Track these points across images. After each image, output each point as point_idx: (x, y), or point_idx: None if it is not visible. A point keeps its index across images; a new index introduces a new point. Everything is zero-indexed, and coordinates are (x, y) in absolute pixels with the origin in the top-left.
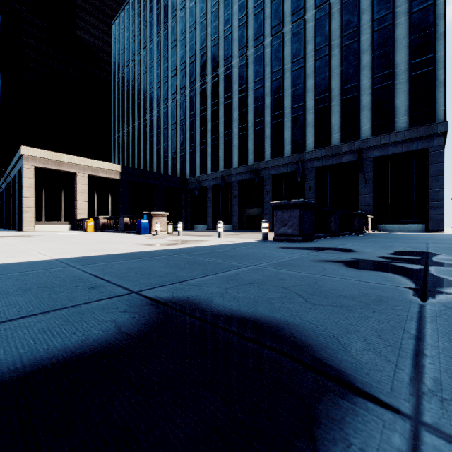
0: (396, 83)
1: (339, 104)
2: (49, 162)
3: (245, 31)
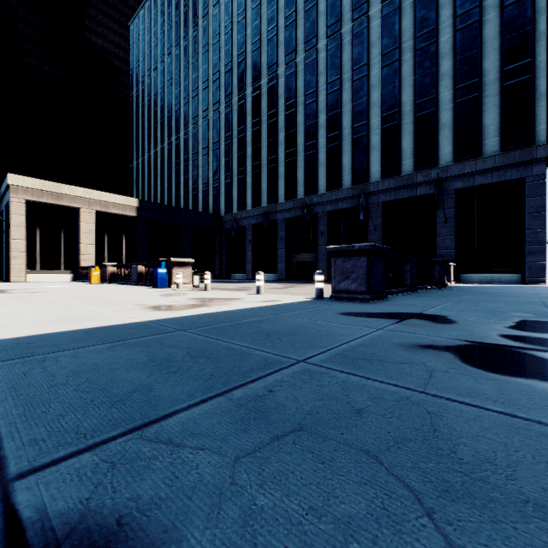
0: (484, 96)
1: (412, 122)
2: (45, 194)
3: (294, 32)
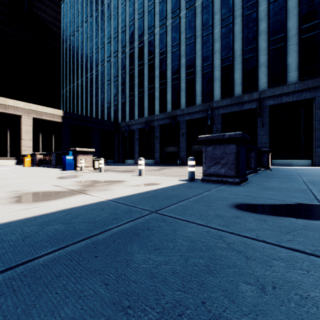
0: (288, 45)
1: (241, 62)
2: None
3: (165, 6)
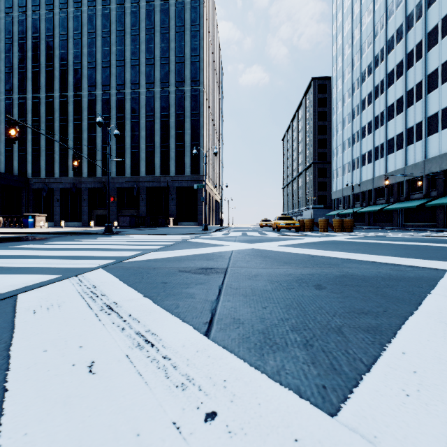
0: (186, 151)
1: (159, 152)
2: None
3: (94, 74)
